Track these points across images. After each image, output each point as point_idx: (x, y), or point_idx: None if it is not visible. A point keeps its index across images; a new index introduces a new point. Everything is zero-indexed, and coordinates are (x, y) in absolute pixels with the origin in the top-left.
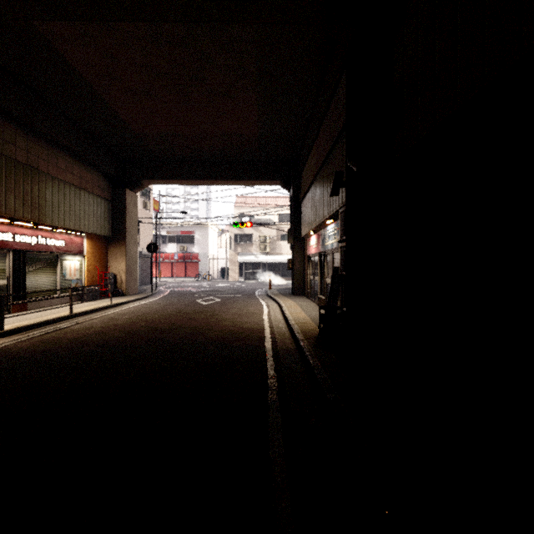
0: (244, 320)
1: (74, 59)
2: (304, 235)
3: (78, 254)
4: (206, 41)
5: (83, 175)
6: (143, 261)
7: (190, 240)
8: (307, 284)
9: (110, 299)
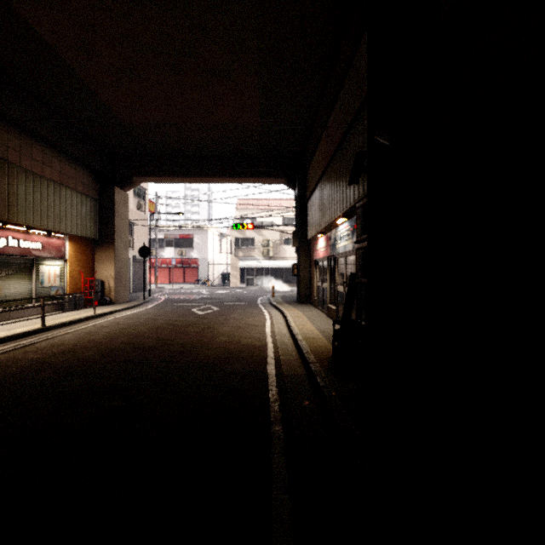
0: (243, 334)
1: (42, 27)
2: (310, 238)
3: (58, 258)
4: (197, 3)
5: (65, 170)
6: (137, 266)
7: (189, 244)
8: (314, 292)
9: (93, 308)
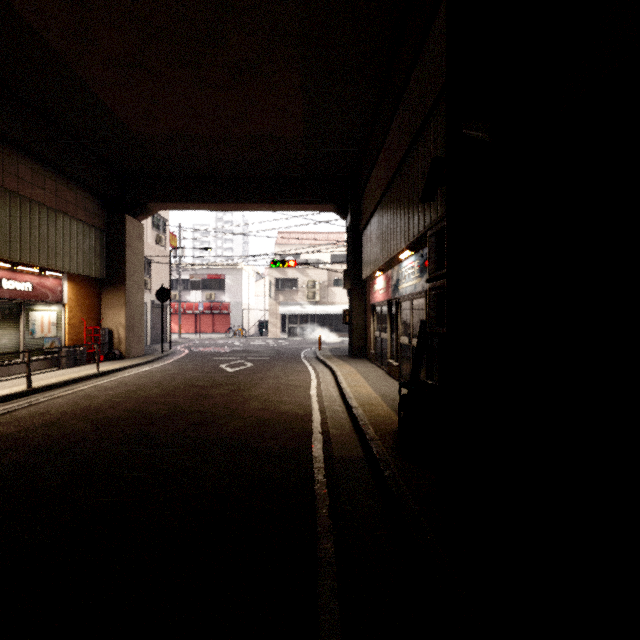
0: (281, 399)
1: (22, 4)
2: (366, 277)
3: (54, 303)
4: None
5: (62, 193)
6: (155, 312)
7: (219, 286)
8: (370, 344)
9: (96, 364)
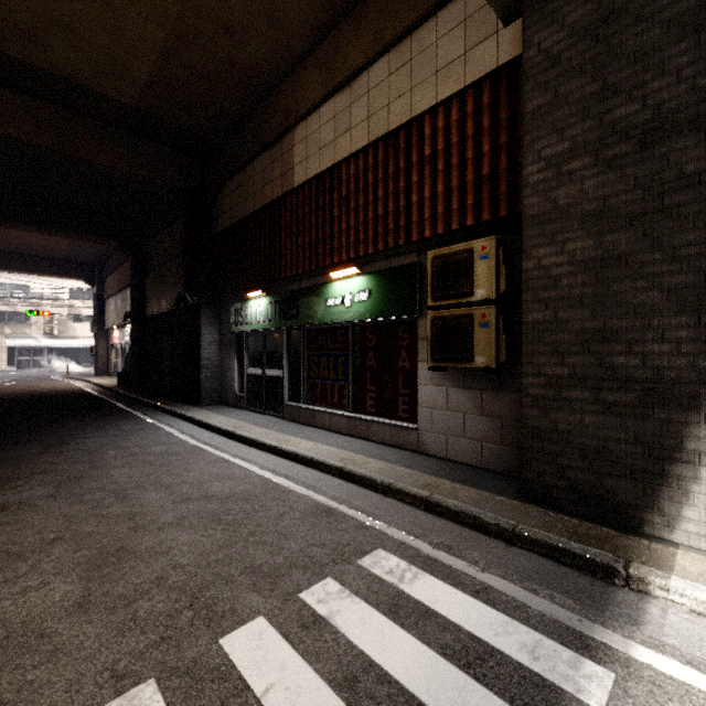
0: (62, 387)
1: None
2: (108, 328)
3: None
4: None
5: None
6: None
7: None
8: (111, 367)
9: None
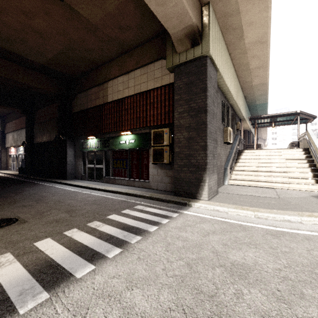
0: None
1: None
2: (7, 147)
3: None
4: None
5: None
6: None
7: None
8: (9, 165)
9: None
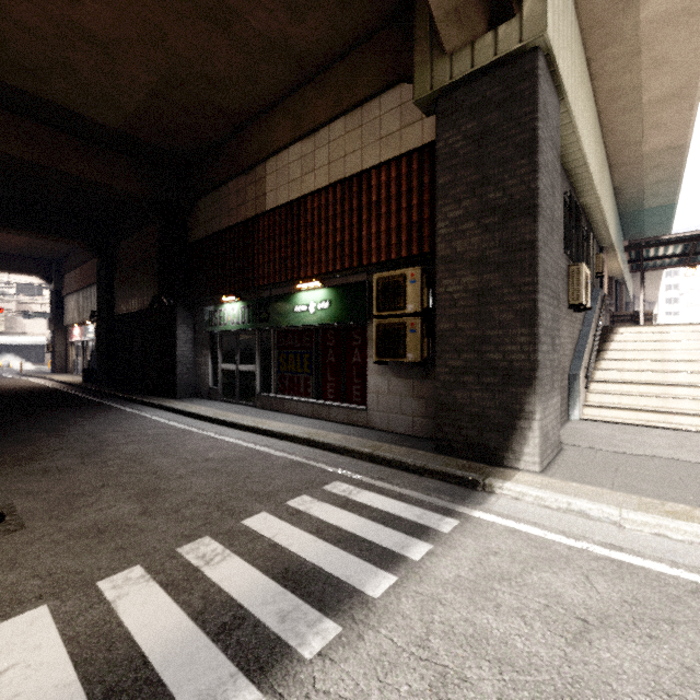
0: (23, 384)
1: None
2: (67, 325)
3: None
4: None
5: None
6: None
7: None
8: (70, 364)
9: None
